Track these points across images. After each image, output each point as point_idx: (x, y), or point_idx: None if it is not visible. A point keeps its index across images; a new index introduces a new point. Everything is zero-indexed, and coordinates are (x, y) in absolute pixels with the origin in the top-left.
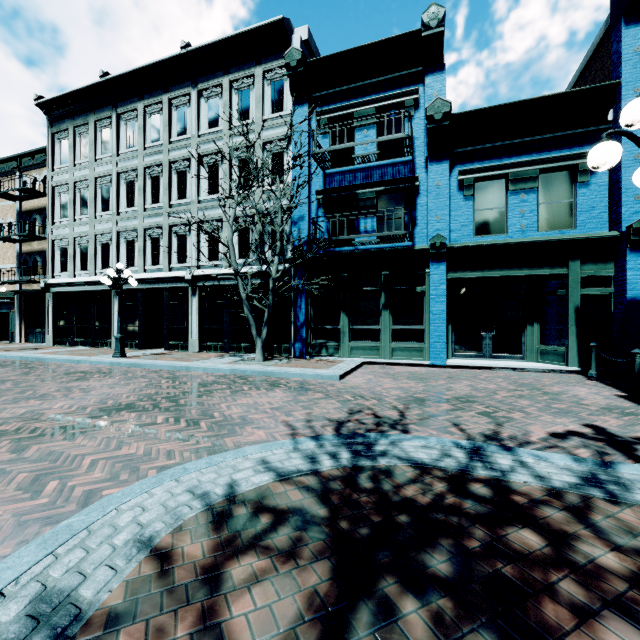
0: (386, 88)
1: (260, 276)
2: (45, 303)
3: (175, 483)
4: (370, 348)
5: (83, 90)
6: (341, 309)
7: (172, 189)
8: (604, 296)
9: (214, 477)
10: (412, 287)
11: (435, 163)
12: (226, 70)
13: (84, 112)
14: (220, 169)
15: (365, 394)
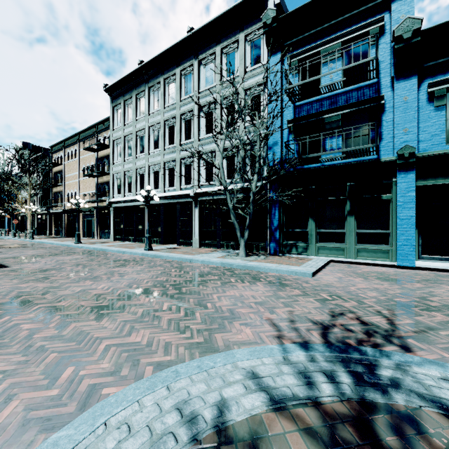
0: (351, 23)
1: (242, 191)
2: (110, 214)
3: (166, 392)
4: (335, 249)
5: (129, 75)
6: (309, 216)
7: (182, 133)
8: None
9: (203, 390)
10: (377, 195)
11: (402, 80)
12: (218, 41)
13: (130, 90)
14: (214, 114)
15: (341, 294)
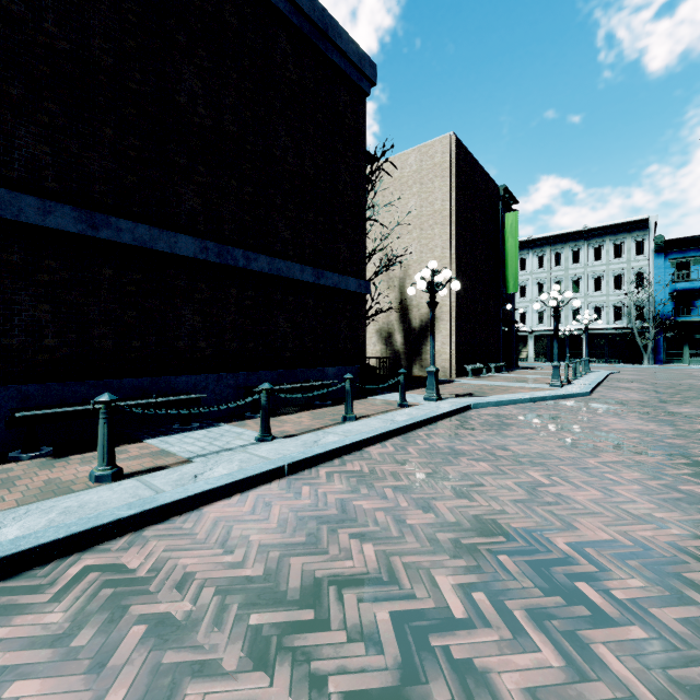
0: None
1: (630, 329)
2: None
3: None
4: None
5: None
6: (683, 344)
7: (569, 288)
8: None
9: None
10: None
11: None
12: (607, 235)
13: None
14: (602, 280)
15: None
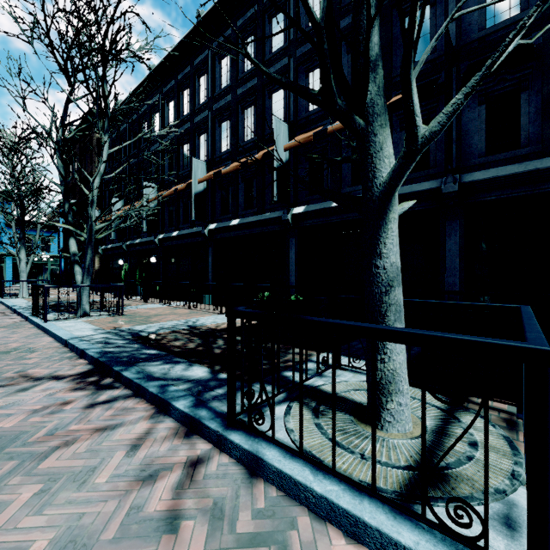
0: None
1: None
2: None
3: None
4: None
5: None
6: None
7: None
8: (57, 269)
9: None
10: None
11: (8, 229)
12: None
13: None
14: None
15: None
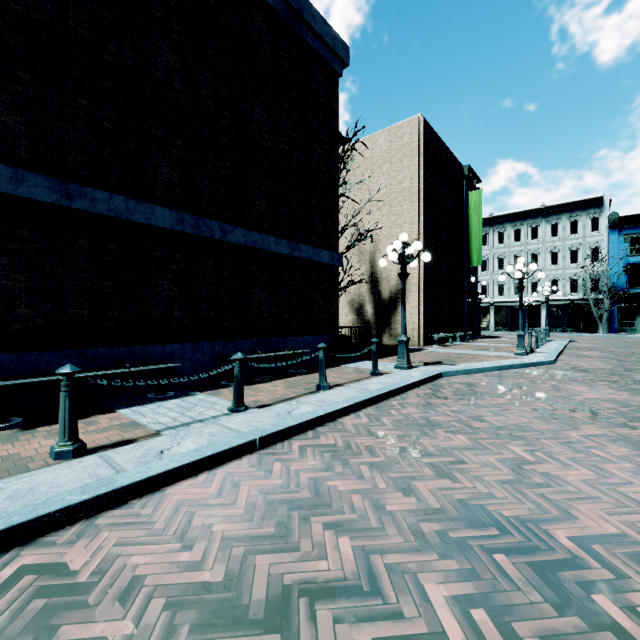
0: None
1: (586, 300)
2: None
3: None
4: None
5: None
6: (637, 314)
7: (527, 262)
8: None
9: None
10: None
11: None
12: (564, 213)
13: None
14: (559, 254)
15: None
